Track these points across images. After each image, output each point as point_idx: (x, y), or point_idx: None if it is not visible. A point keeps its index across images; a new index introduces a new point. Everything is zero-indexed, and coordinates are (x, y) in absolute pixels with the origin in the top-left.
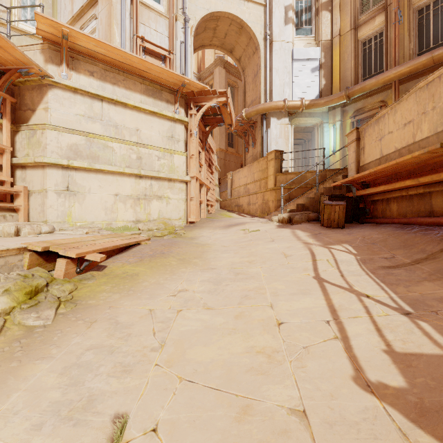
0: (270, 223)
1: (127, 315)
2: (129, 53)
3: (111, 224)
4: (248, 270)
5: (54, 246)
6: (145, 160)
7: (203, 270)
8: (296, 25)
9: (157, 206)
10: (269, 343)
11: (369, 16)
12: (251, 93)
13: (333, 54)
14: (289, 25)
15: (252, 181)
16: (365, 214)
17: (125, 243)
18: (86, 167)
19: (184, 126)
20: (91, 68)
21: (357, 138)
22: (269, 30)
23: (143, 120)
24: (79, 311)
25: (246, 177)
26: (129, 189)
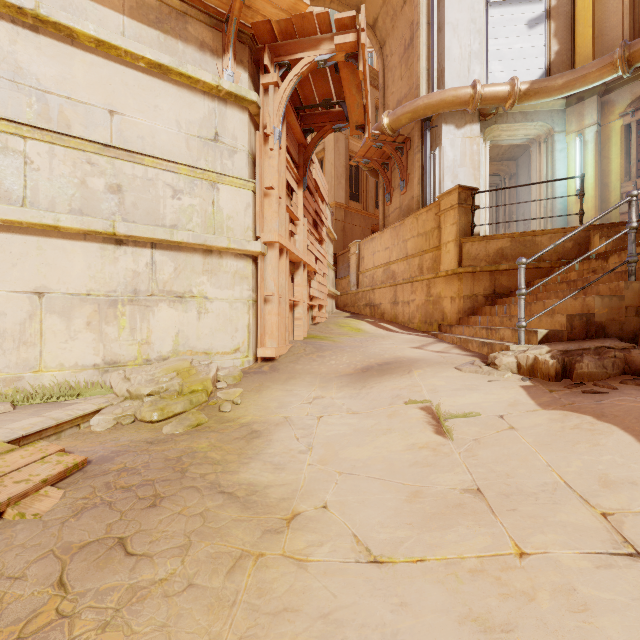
0: (491, 376)
1: None
2: None
3: (20, 380)
4: None
5: None
6: (132, 196)
7: None
8: None
9: (171, 321)
10: None
11: None
12: (398, 86)
13: None
14: None
15: (403, 256)
16: None
17: None
18: None
19: (249, 115)
20: None
21: None
22: None
23: (130, 87)
24: None
25: (389, 249)
26: (80, 275)
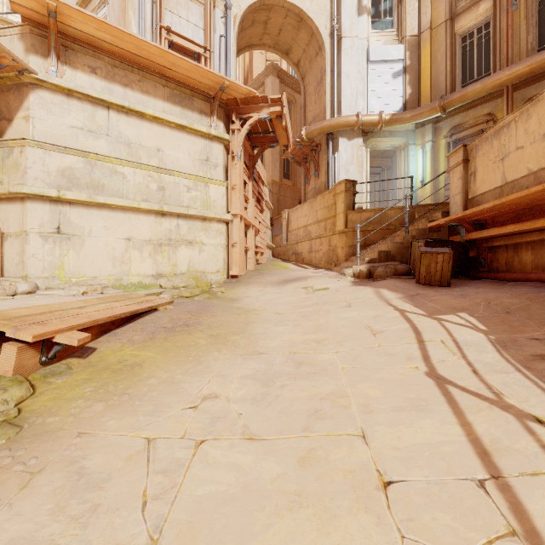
0: (341, 279)
1: (103, 455)
2: (145, 40)
3: (122, 280)
4: (317, 357)
5: (0, 322)
6: (169, 192)
7: (245, 356)
8: (372, 16)
9: (186, 255)
10: (372, 542)
11: (471, 2)
12: (313, 107)
13: (421, 53)
14: (364, 17)
15: (315, 221)
16: (479, 266)
17: (131, 311)
18: (84, 201)
19: (224, 146)
20: (93, 63)
21: (465, 159)
22: (337, 24)
23: (167, 137)
24: (20, 444)
25: (307, 216)
26: (146, 231)
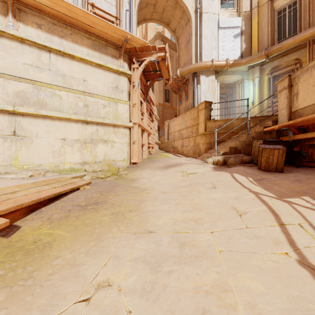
0: (205, 165)
1: None
2: (73, 5)
3: (59, 166)
4: (196, 237)
5: None
6: (91, 108)
7: (138, 234)
8: (221, 0)
9: (103, 149)
10: None
11: None
12: (184, 57)
13: (252, 22)
14: (216, 0)
15: (185, 127)
16: (302, 157)
17: (54, 193)
18: (32, 113)
19: (127, 78)
20: (39, 21)
21: (290, 84)
22: (199, 4)
23: (90, 72)
24: None
25: (180, 124)
26: (76, 134)
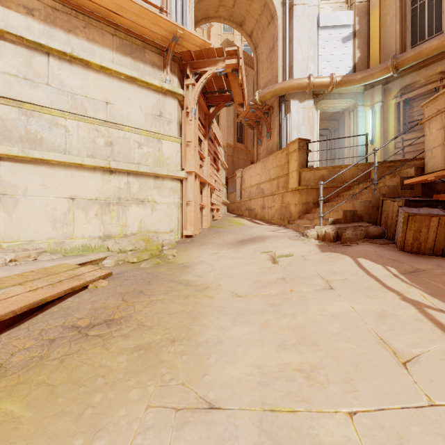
0: (304, 241)
1: None
2: None
3: (63, 243)
4: (317, 429)
5: None
6: (118, 148)
7: (182, 414)
8: None
9: (137, 214)
10: None
11: None
12: (265, 74)
13: (370, 18)
14: None
15: (268, 179)
16: None
17: (28, 305)
18: (16, 155)
19: (178, 101)
20: (30, 3)
21: None
22: None
23: (116, 89)
24: None
25: (260, 175)
26: (92, 189)
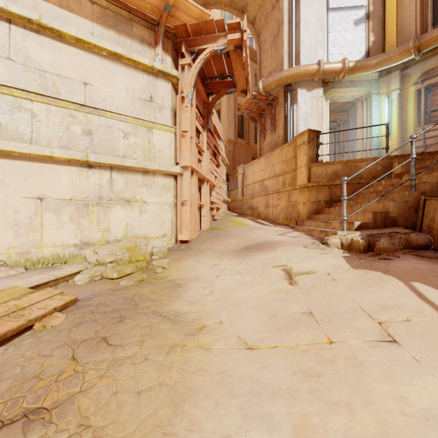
0: (325, 250)
1: None
2: None
3: (29, 253)
4: None
5: None
6: (98, 137)
7: None
8: None
9: (122, 216)
10: None
11: None
12: (269, 62)
13: None
14: None
15: (272, 175)
16: None
17: None
18: None
19: (172, 85)
20: None
21: None
22: None
23: (97, 68)
24: None
25: (263, 171)
26: (66, 187)
